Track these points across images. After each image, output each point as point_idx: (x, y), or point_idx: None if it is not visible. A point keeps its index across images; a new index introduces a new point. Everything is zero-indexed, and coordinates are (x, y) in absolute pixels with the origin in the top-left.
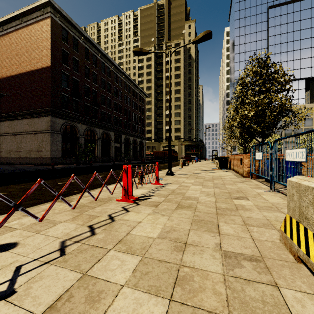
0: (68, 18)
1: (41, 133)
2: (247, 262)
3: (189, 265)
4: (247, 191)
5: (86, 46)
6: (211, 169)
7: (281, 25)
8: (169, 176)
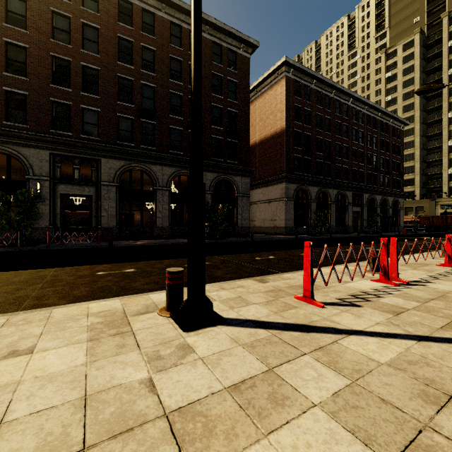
0: (301, 67)
1: (275, 201)
2: None
3: None
4: None
5: (318, 90)
6: None
7: None
8: None
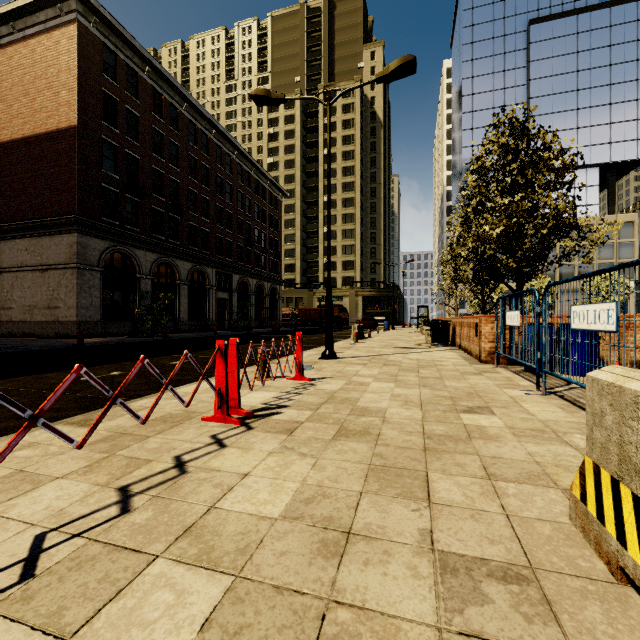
0: (117, 25)
1: (57, 270)
2: (497, 585)
3: (352, 599)
4: (489, 394)
5: (156, 87)
6: (415, 344)
7: (553, 58)
8: (326, 361)
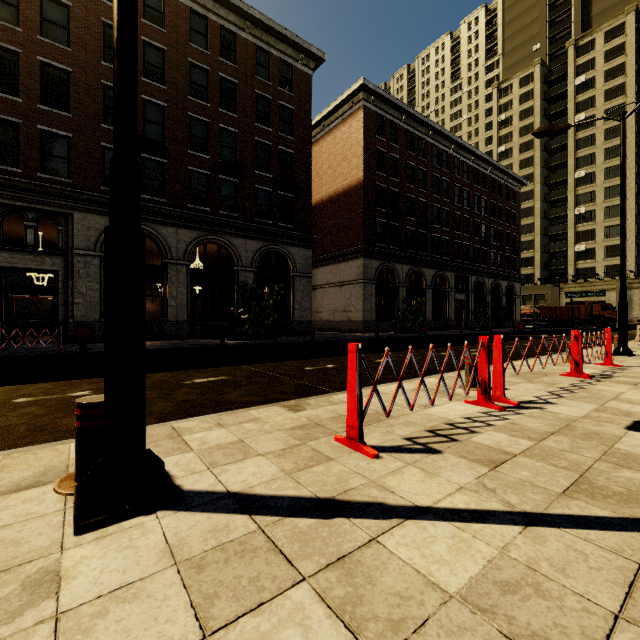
0: (386, 95)
1: (350, 285)
2: None
3: None
4: None
5: (409, 129)
6: None
7: None
8: (621, 356)
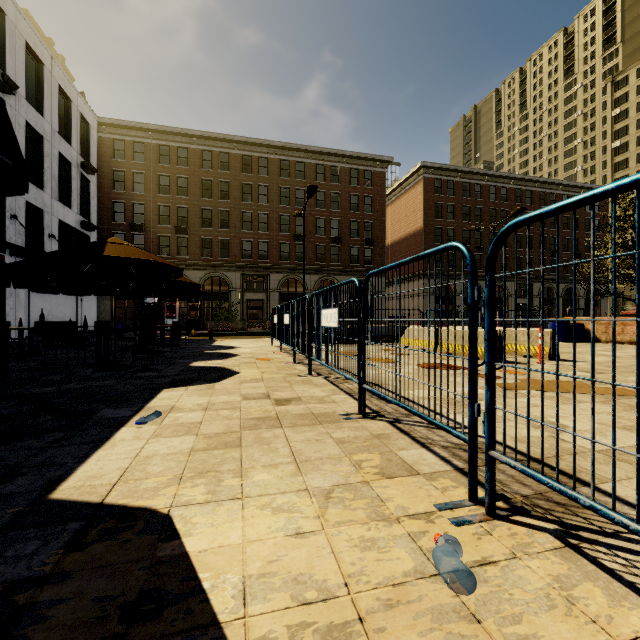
0: (441, 166)
1: (416, 296)
2: None
3: None
4: None
5: (465, 181)
6: None
7: None
8: None
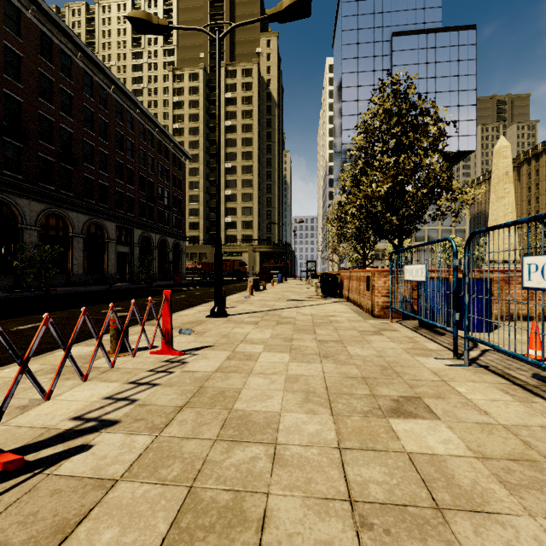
0: None
1: None
2: None
3: None
4: (406, 368)
5: (43, 29)
6: (306, 297)
7: (410, 65)
8: (214, 319)
